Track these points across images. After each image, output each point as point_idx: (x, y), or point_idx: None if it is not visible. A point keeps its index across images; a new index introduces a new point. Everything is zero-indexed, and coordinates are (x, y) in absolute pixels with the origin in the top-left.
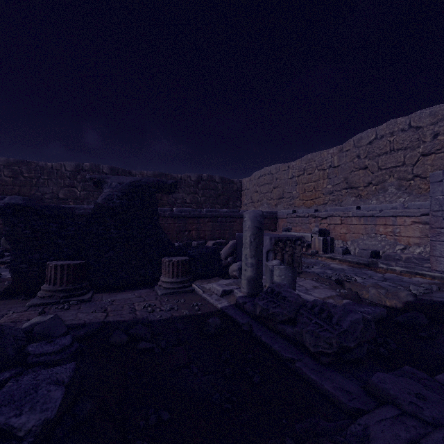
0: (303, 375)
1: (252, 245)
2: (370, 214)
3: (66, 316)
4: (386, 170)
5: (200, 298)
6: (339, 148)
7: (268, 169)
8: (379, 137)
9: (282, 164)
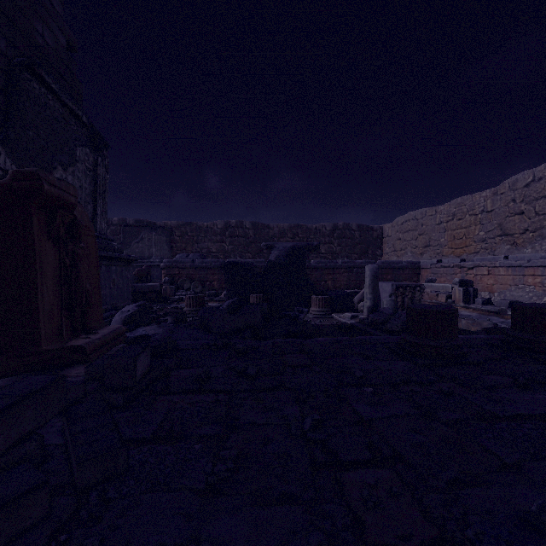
0: None
1: (370, 287)
2: (518, 264)
3: None
4: (543, 215)
5: (337, 320)
6: (493, 190)
7: (412, 214)
8: (536, 179)
9: (429, 209)
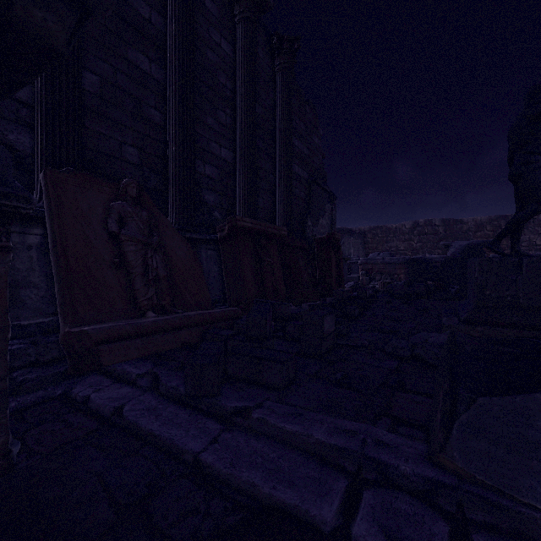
0: None
1: None
2: None
3: None
4: None
5: None
6: None
7: None
8: None
9: None
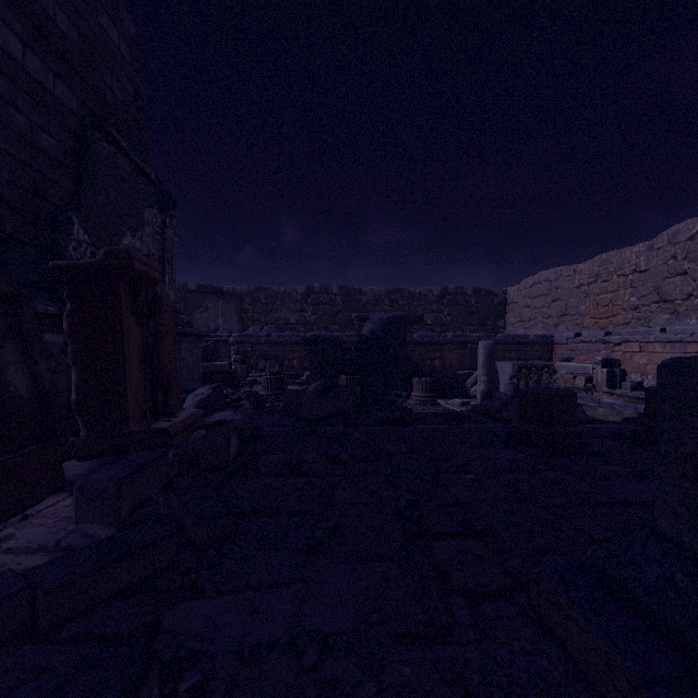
0: None
1: (485, 367)
2: (678, 338)
3: None
4: None
5: (444, 408)
6: (648, 244)
7: (544, 275)
8: None
9: (565, 268)
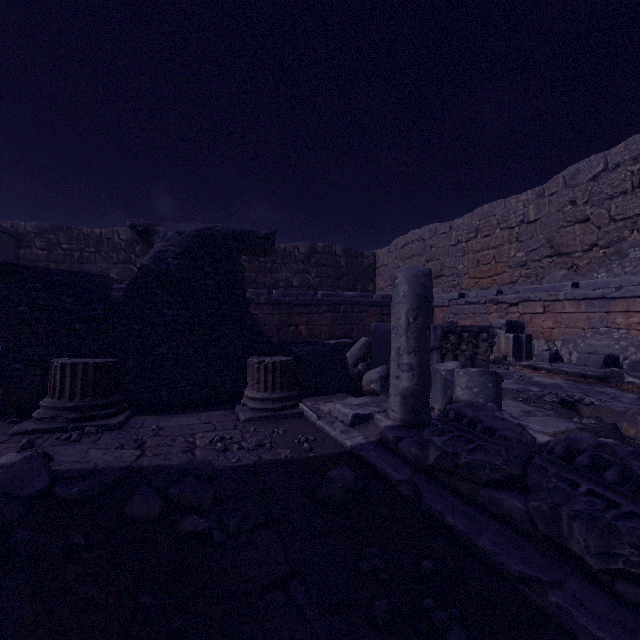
0: (577, 632)
1: (411, 330)
2: (599, 294)
3: (67, 453)
4: (624, 221)
5: (312, 428)
6: (538, 191)
7: (417, 233)
8: (611, 166)
9: (440, 224)
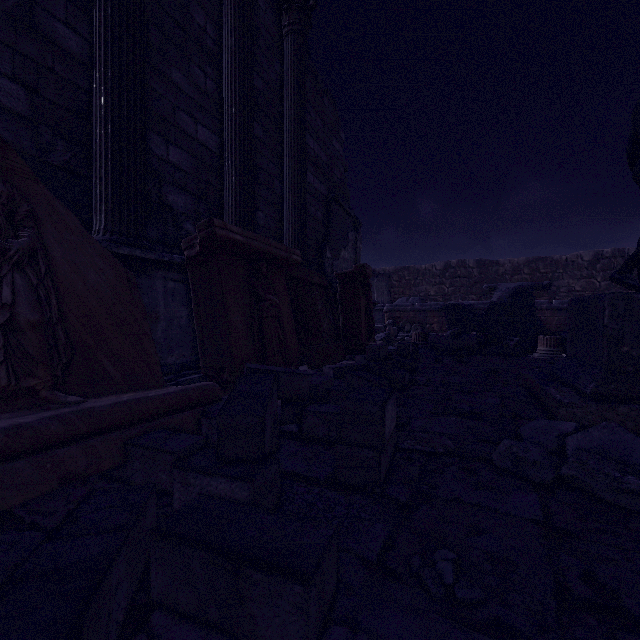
0: None
1: None
2: None
3: None
4: None
5: None
6: None
7: None
8: None
9: None
